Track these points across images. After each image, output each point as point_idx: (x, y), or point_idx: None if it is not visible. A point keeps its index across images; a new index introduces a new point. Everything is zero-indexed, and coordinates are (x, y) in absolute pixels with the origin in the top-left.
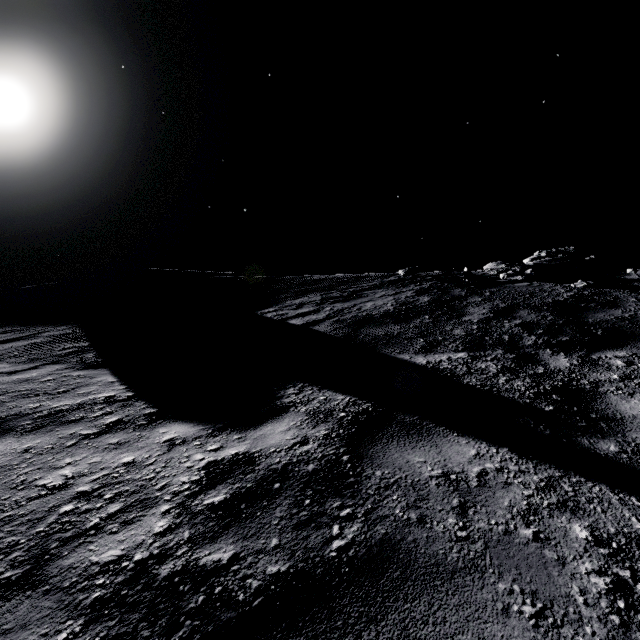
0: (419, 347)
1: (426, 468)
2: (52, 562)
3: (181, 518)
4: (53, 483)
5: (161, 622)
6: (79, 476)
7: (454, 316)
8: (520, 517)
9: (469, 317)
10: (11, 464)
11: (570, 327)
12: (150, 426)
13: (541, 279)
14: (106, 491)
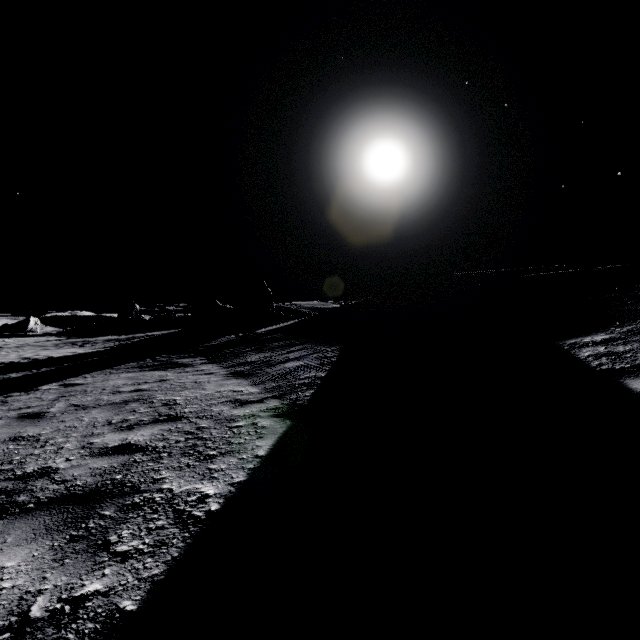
0: None
1: None
2: None
3: None
4: None
5: None
6: None
7: None
8: None
9: None
10: None
11: None
12: None
13: None
14: None
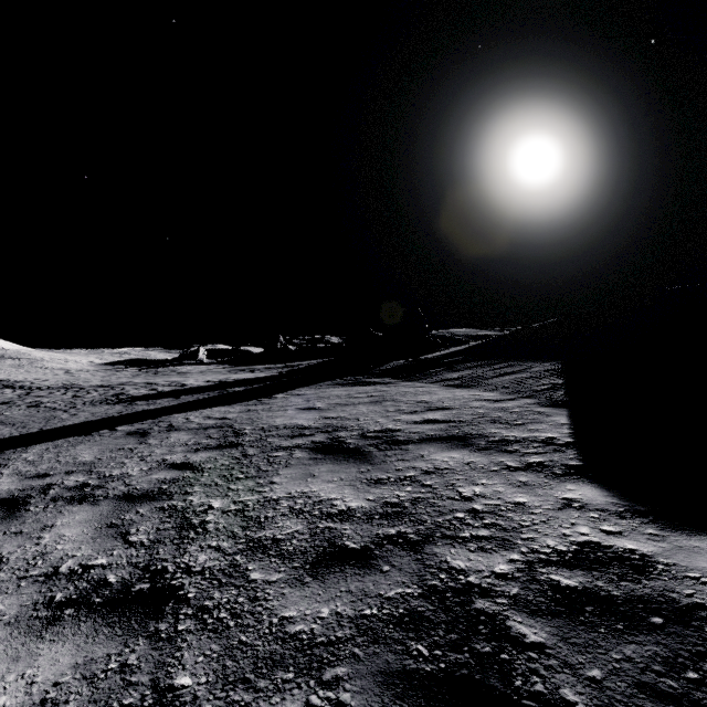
0: None
1: None
2: (430, 544)
3: (520, 574)
4: (465, 493)
5: (453, 636)
6: (481, 496)
7: None
8: None
9: None
10: (455, 469)
11: None
12: (562, 478)
13: None
14: (487, 517)
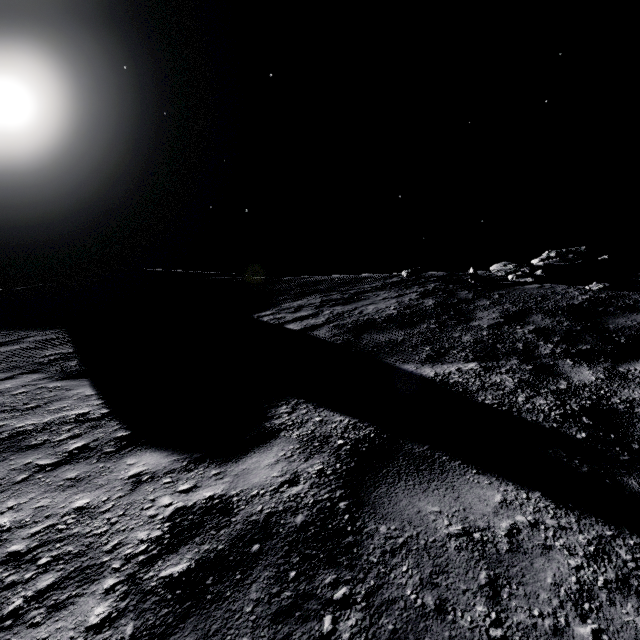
0: (425, 356)
1: (442, 522)
2: None
3: (127, 600)
4: None
5: None
6: (17, 527)
7: (462, 321)
8: (571, 604)
9: (478, 322)
10: None
11: (590, 334)
12: (118, 455)
13: (552, 281)
14: (43, 552)
